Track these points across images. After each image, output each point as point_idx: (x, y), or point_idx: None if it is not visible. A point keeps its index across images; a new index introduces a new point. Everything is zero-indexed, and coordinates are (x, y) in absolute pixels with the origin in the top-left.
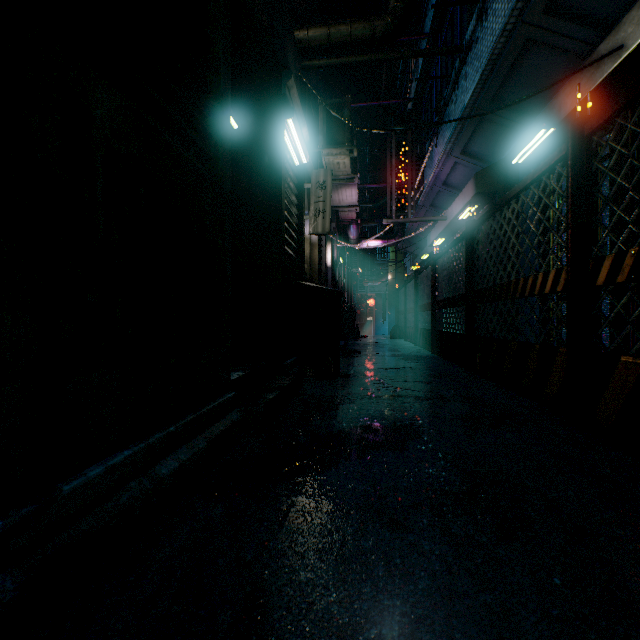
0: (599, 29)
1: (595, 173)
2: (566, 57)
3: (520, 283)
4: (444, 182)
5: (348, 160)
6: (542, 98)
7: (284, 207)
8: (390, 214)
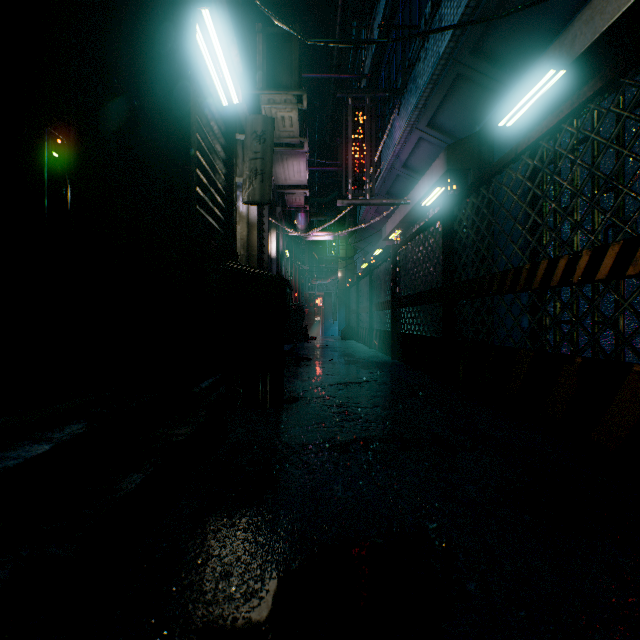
0: None
1: None
2: None
3: (541, 268)
4: (404, 164)
5: (296, 114)
6: (534, 47)
7: (195, 142)
8: (346, 194)
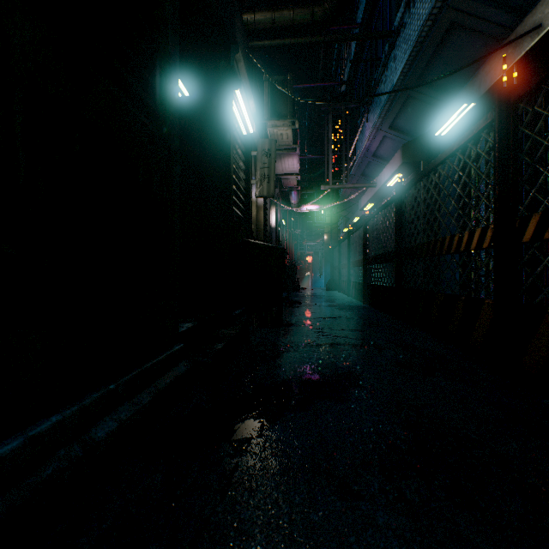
0: (515, 14)
1: (521, 138)
2: (485, 40)
3: (446, 241)
4: (374, 154)
5: (290, 131)
6: (462, 78)
7: (232, 170)
8: (327, 181)
